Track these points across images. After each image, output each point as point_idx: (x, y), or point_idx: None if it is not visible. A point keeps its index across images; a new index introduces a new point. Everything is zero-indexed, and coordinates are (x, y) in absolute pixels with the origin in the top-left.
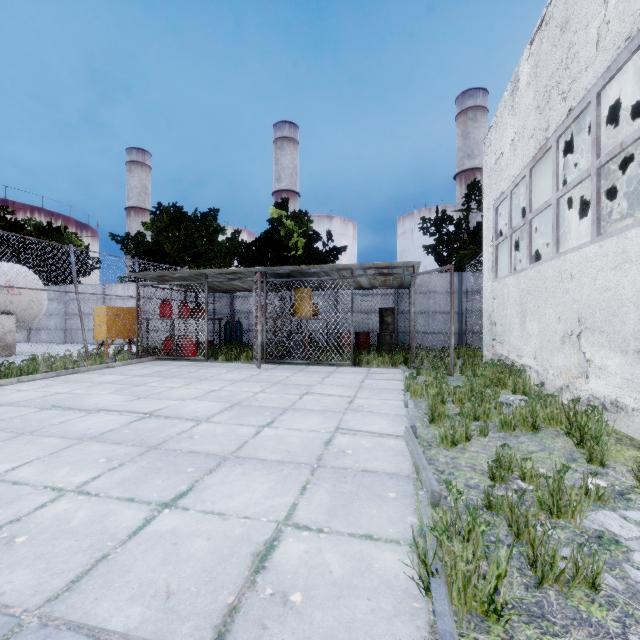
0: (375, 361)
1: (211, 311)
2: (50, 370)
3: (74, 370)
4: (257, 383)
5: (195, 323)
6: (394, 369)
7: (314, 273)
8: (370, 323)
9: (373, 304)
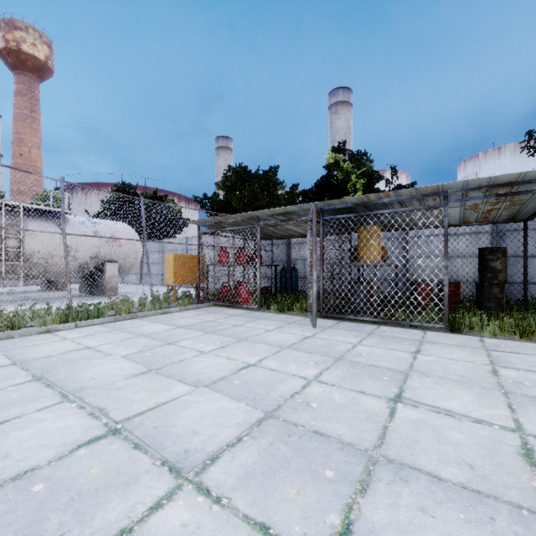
0: (488, 327)
1: (268, 258)
2: (115, 314)
3: (132, 315)
4: (310, 355)
5: (253, 270)
6: (530, 343)
7: (384, 206)
8: (453, 270)
9: (457, 246)
